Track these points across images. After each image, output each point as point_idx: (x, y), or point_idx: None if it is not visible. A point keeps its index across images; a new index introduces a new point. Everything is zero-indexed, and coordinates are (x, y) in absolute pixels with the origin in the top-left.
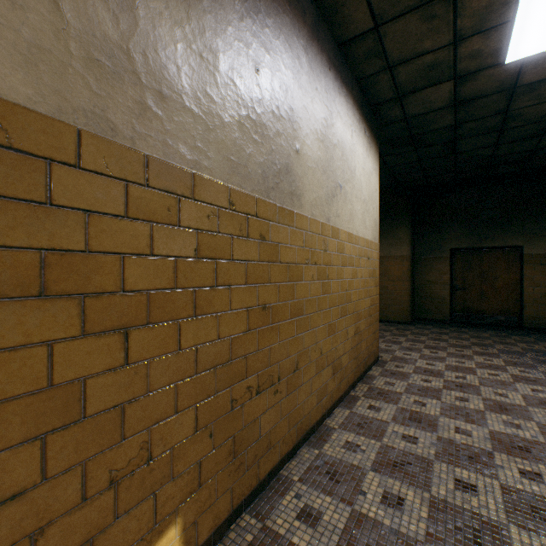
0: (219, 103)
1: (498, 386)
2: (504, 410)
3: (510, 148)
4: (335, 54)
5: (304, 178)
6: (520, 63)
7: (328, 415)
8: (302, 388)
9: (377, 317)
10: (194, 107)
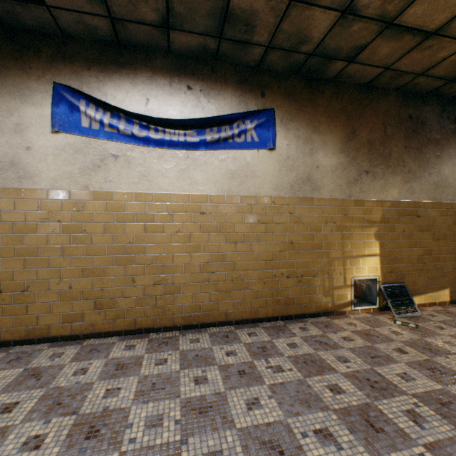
0: None
1: None
2: None
3: None
4: None
5: None
6: None
7: None
8: None
9: None
10: (451, 185)
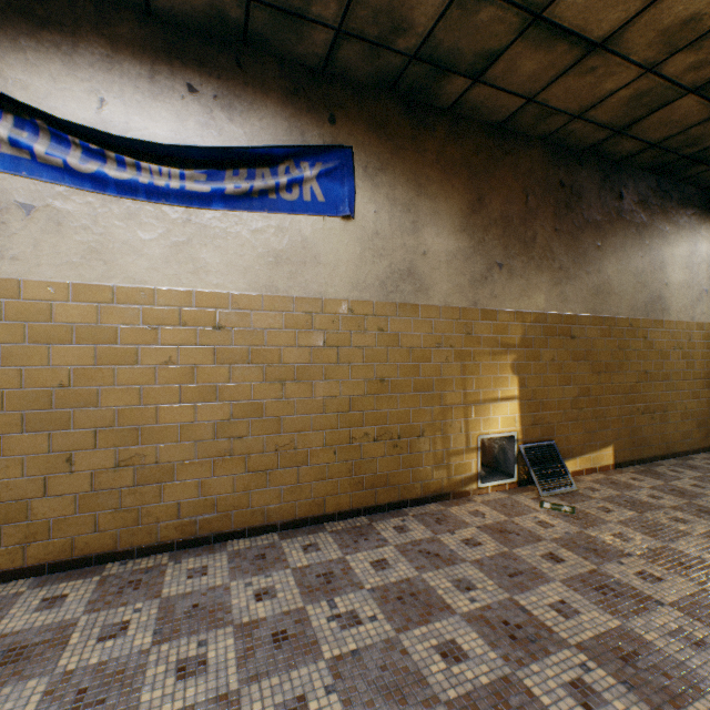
0: (625, 284)
1: None
2: None
3: None
4: (699, 197)
5: (670, 298)
6: None
7: (691, 453)
8: (669, 424)
9: None
10: (616, 292)
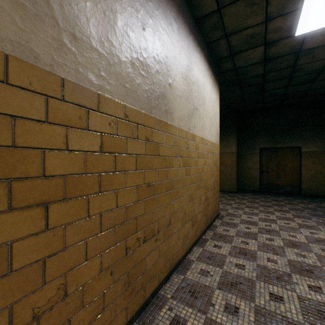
0: (117, 47)
1: (290, 231)
2: (295, 246)
3: (295, 88)
4: (193, 25)
5: (174, 102)
6: (304, 36)
7: (189, 252)
8: (173, 236)
9: (218, 189)
10: (99, 48)
